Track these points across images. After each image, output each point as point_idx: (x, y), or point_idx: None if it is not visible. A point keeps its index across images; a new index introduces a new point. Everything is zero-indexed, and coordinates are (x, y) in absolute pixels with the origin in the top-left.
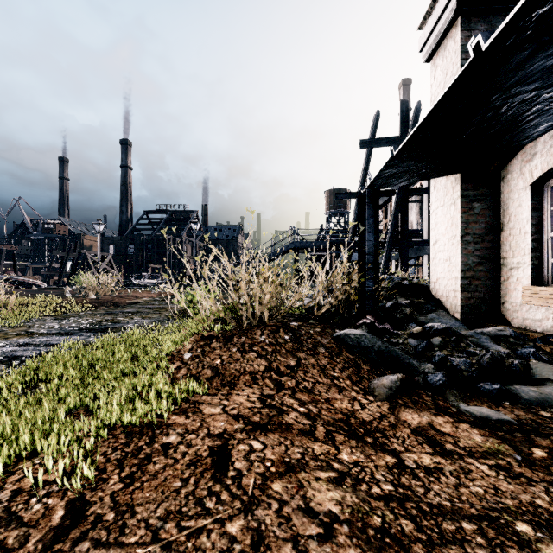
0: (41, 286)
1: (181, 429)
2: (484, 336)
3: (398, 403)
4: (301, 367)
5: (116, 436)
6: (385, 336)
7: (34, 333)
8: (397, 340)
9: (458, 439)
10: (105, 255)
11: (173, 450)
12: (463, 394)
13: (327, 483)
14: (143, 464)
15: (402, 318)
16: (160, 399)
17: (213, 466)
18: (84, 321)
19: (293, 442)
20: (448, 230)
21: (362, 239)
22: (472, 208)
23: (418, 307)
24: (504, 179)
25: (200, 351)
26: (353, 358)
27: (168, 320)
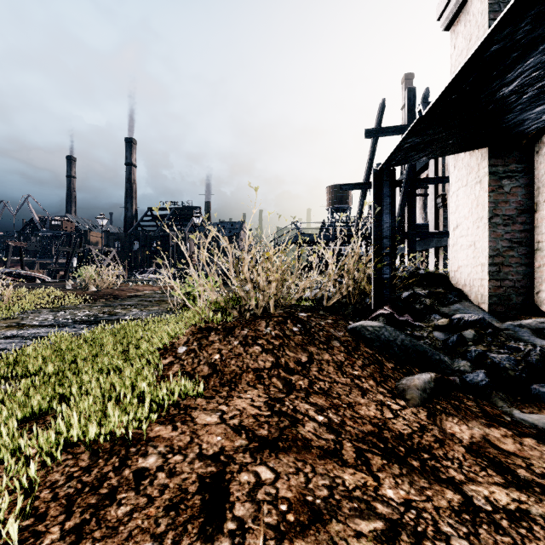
0: (46, 280)
1: (165, 447)
2: (523, 329)
3: (437, 409)
4: (314, 364)
5: (77, 456)
6: (407, 329)
7: (26, 325)
8: (420, 333)
9: (529, 461)
10: (110, 250)
11: (148, 481)
12: (512, 398)
13: (373, 543)
14: (102, 505)
15: (422, 309)
16: (141, 404)
17: (203, 511)
18: (80, 313)
19: (314, 469)
20: (473, 212)
21: (377, 222)
22: (501, 186)
23: (438, 297)
24: (539, 153)
25: (197, 344)
26: (373, 353)
27: (167, 312)
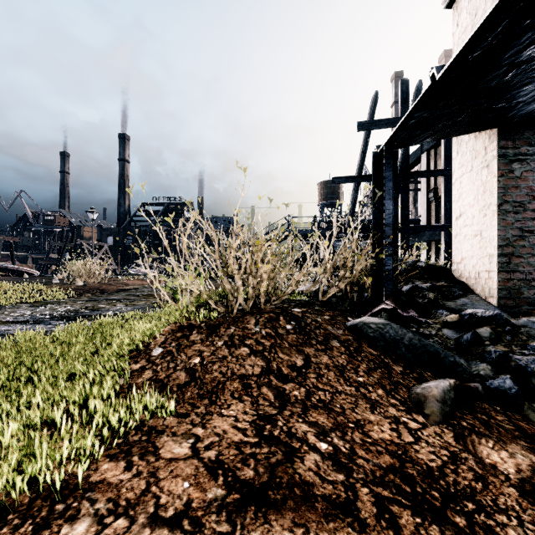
0: (34, 274)
1: (106, 501)
2: None
3: (463, 427)
4: (312, 369)
5: None
6: (412, 326)
7: None
8: (428, 330)
9: None
10: (102, 245)
11: None
12: None
13: None
14: None
15: (425, 304)
16: (88, 430)
17: None
18: (60, 309)
19: None
20: (479, 199)
21: (377, 209)
22: (511, 170)
23: (442, 291)
24: None
25: (175, 345)
26: (378, 354)
27: (153, 307)
